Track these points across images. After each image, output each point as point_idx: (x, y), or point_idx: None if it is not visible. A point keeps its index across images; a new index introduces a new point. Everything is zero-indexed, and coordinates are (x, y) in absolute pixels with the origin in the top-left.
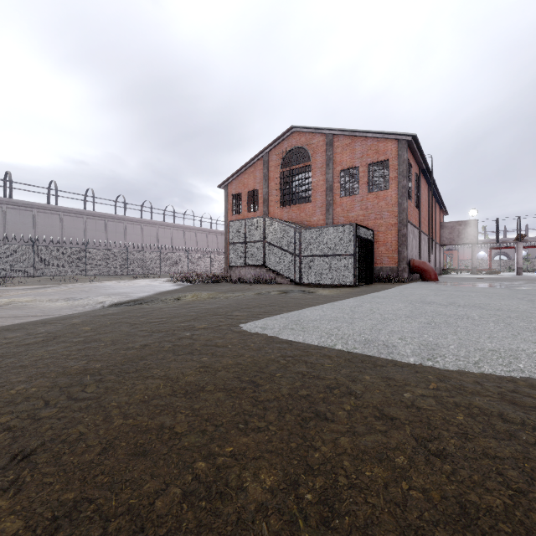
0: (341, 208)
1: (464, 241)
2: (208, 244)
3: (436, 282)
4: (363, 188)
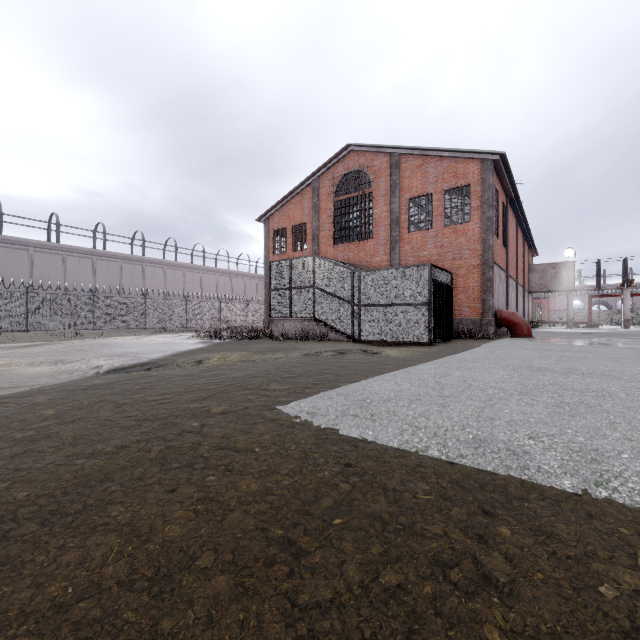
0: (410, 246)
1: (558, 288)
2: (245, 291)
3: (531, 339)
4: (438, 221)
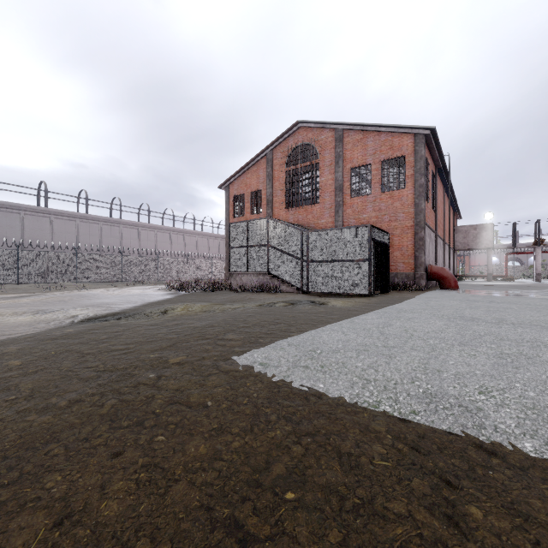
0: (351, 210)
1: (479, 246)
2: (209, 249)
3: (458, 290)
4: (376, 188)
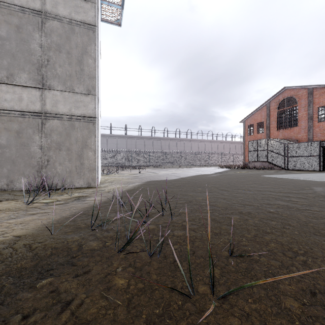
0: (318, 129)
1: None
2: (230, 149)
3: None
4: None
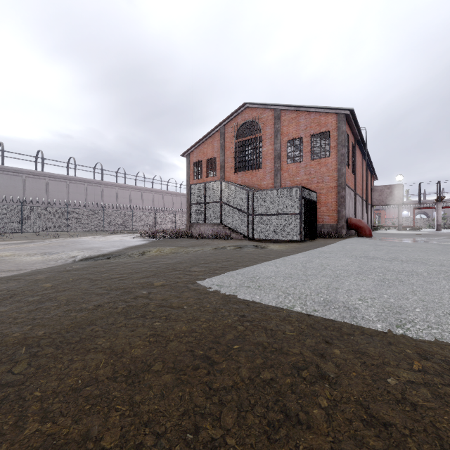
0: (287, 174)
1: (391, 202)
2: (173, 204)
3: (371, 238)
4: (307, 156)
